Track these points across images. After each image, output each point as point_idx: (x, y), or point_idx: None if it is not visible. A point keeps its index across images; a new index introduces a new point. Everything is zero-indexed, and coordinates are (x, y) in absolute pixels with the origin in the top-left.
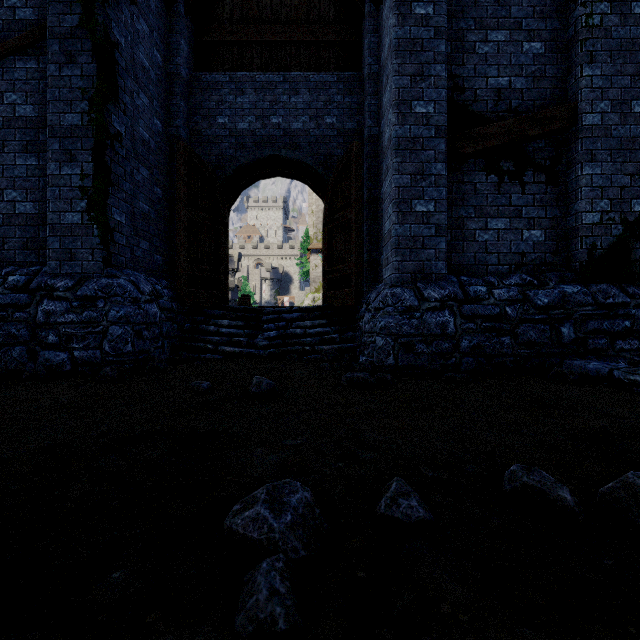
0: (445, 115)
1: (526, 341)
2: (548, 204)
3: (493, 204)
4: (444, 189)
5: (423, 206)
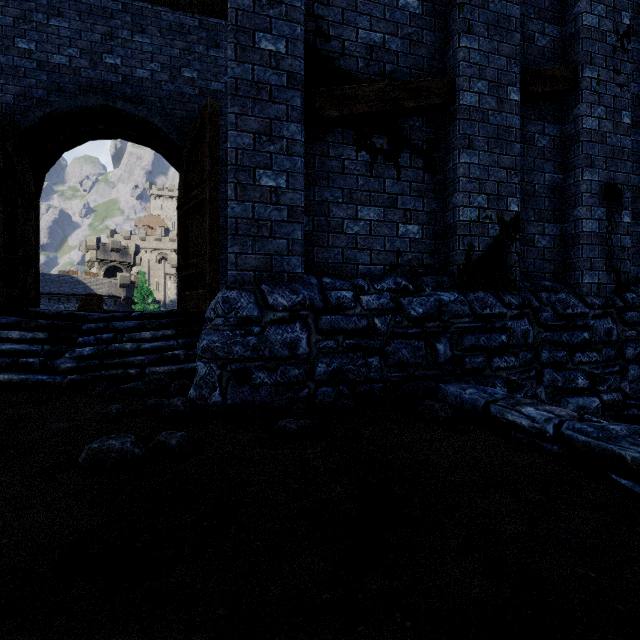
0: (301, 60)
1: (398, 362)
2: (426, 195)
3: (364, 188)
4: (300, 159)
5: (271, 179)
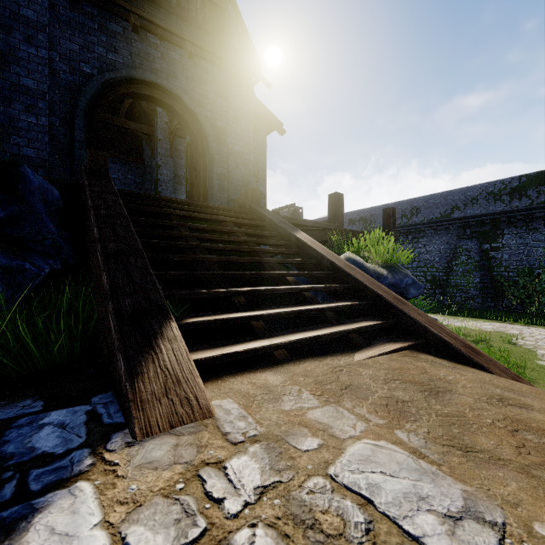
0: None
1: None
2: None
3: None
4: None
5: None
